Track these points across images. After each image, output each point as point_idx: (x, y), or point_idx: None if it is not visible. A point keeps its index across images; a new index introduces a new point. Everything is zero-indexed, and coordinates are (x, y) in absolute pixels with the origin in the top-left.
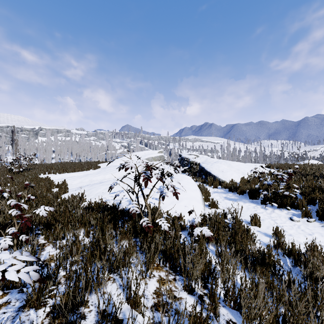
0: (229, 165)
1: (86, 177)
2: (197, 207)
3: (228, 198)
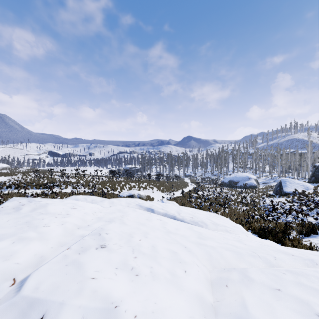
0: None
1: None
2: None
3: None
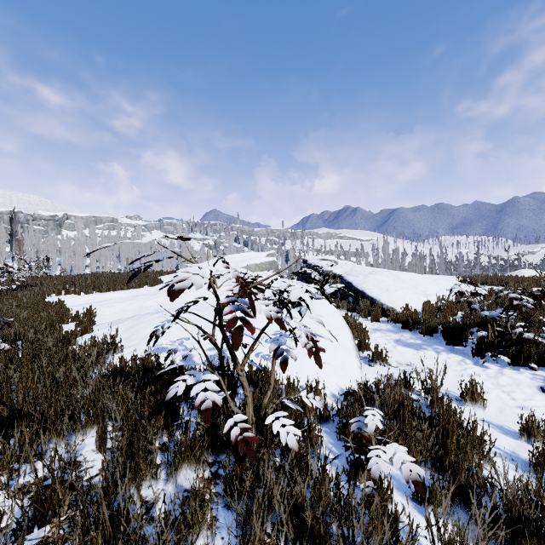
0: (397, 279)
1: (132, 302)
2: (348, 365)
3: (402, 342)
